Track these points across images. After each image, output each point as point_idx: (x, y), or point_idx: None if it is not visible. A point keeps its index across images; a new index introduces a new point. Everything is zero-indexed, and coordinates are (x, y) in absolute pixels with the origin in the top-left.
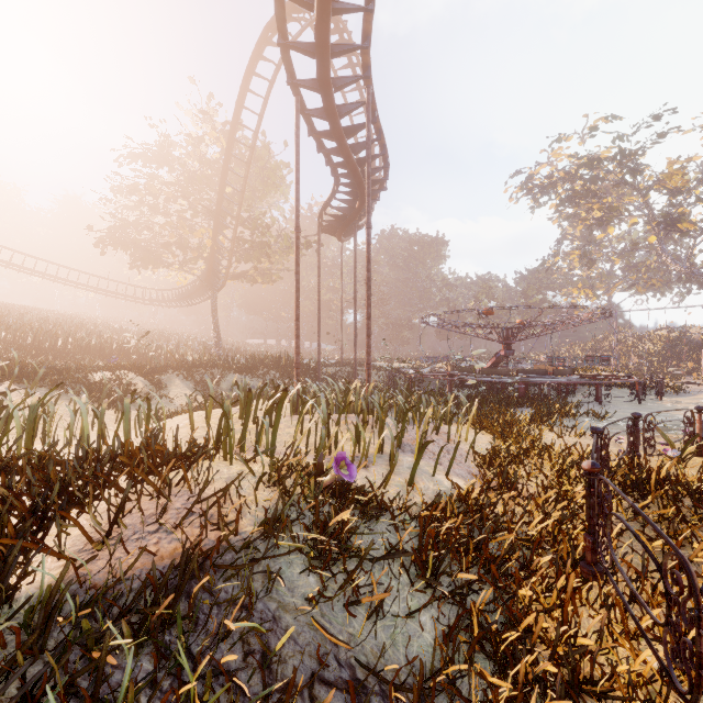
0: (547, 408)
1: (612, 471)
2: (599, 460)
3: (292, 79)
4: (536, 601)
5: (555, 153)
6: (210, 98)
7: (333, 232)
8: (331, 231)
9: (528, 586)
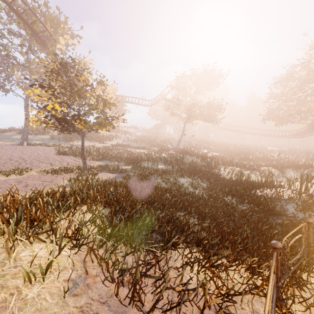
0: None
1: None
2: None
3: None
4: None
5: None
6: None
7: None
8: None
9: None
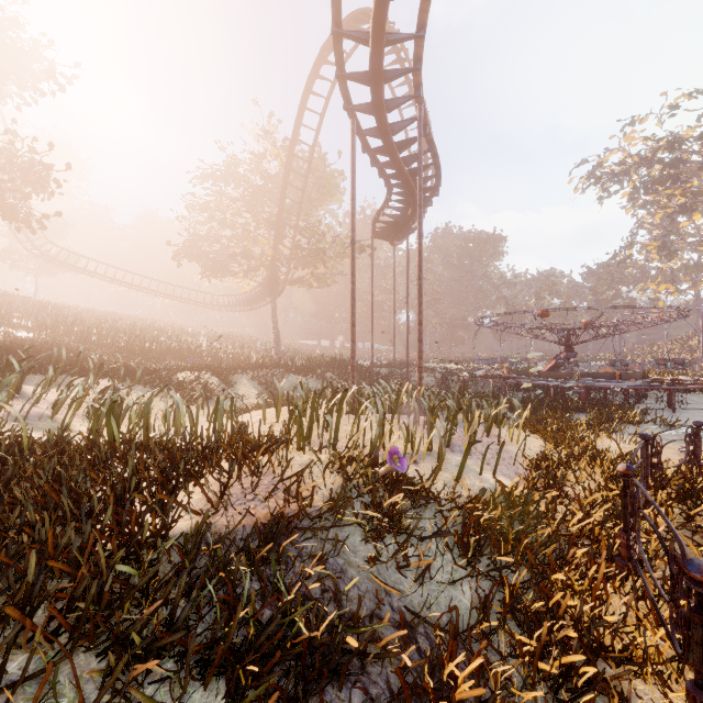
0: (609, 413)
1: (665, 479)
2: (648, 467)
3: (348, 104)
4: (570, 587)
5: (627, 137)
6: (270, 116)
7: (386, 237)
8: (383, 236)
9: (562, 572)
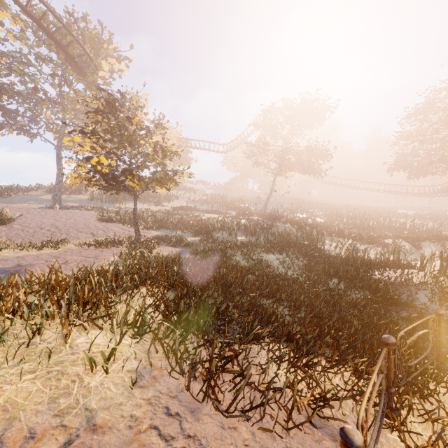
0: None
1: None
2: None
3: None
4: None
5: None
6: None
7: None
8: None
9: None
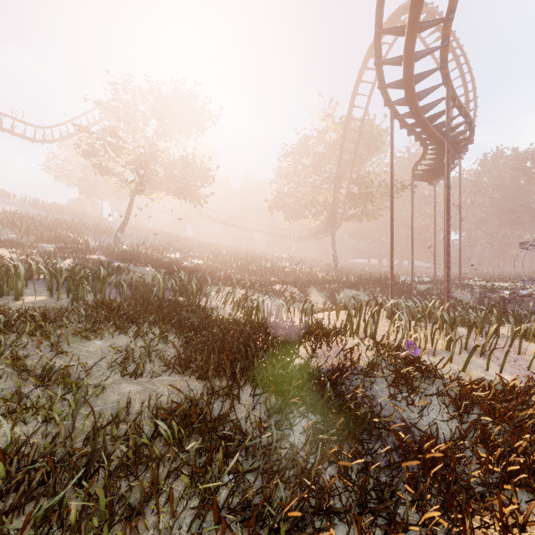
0: None
1: None
2: None
3: (388, 101)
4: None
5: None
6: (330, 101)
7: (424, 180)
8: (422, 179)
9: (533, 436)
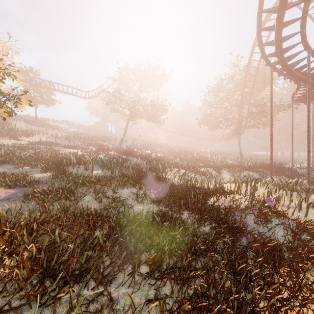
0: None
1: None
2: None
3: (268, 63)
4: None
5: None
6: (237, 56)
7: (301, 102)
8: (300, 102)
9: None
